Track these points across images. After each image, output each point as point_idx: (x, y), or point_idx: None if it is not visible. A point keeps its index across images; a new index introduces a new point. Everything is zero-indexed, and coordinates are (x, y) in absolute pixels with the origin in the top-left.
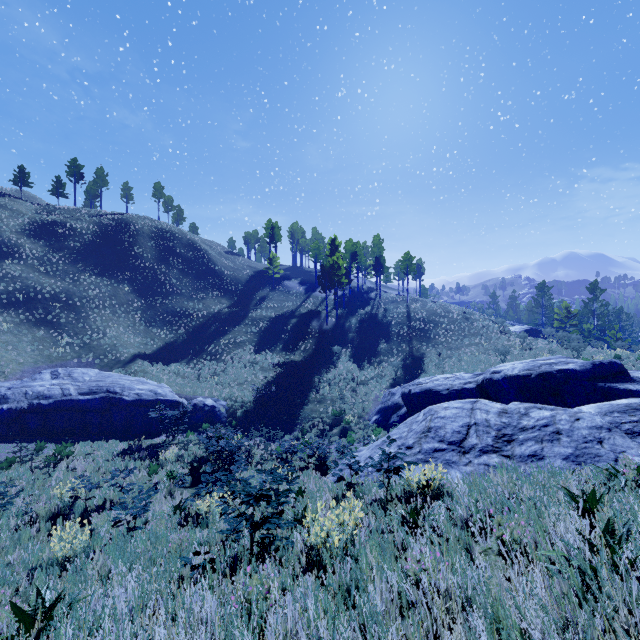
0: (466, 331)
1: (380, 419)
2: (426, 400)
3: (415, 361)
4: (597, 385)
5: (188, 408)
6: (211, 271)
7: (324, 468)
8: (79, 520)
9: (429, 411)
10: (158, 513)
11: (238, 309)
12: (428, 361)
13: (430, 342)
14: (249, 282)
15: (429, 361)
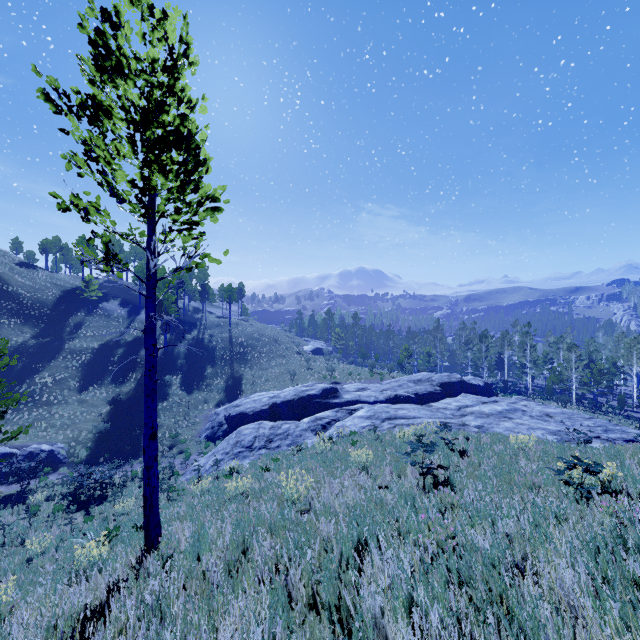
0: (274, 353)
1: (209, 435)
2: (240, 419)
3: (235, 382)
4: (322, 402)
5: (42, 457)
6: (3, 293)
7: (176, 476)
8: (40, 534)
9: (238, 432)
10: (76, 525)
11: (49, 339)
12: (245, 381)
13: (248, 364)
14: (58, 305)
15: (246, 381)
